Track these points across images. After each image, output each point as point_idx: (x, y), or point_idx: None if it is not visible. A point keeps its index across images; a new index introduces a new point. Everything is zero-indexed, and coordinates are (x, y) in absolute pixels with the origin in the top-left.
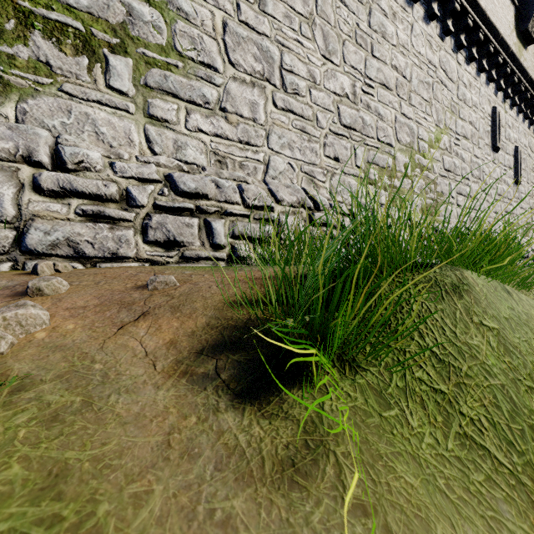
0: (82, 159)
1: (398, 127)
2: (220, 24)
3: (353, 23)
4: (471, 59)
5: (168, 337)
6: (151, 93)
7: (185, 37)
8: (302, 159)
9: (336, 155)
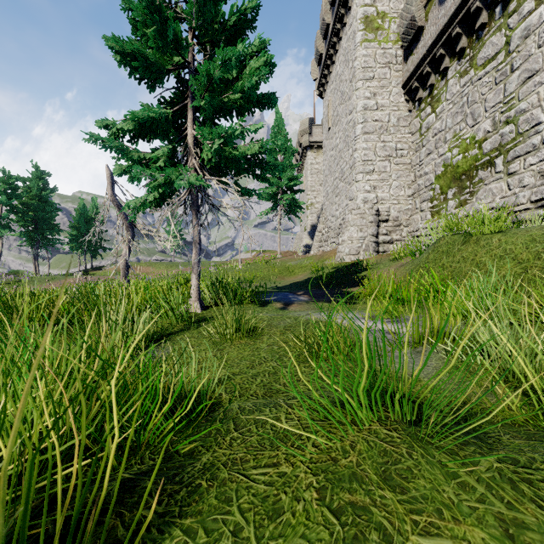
0: (477, 209)
1: None
2: (542, 93)
3: None
4: None
5: None
6: (509, 164)
7: (523, 122)
8: None
9: None
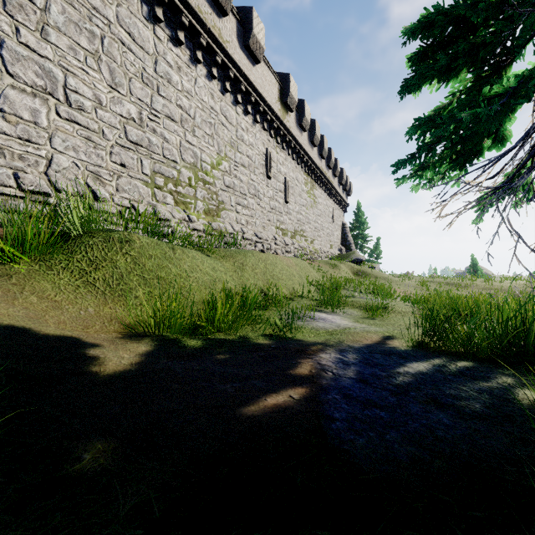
0: None
1: (183, 150)
2: None
3: (140, 67)
4: (247, 112)
5: None
6: None
7: None
8: (88, 161)
9: (123, 162)
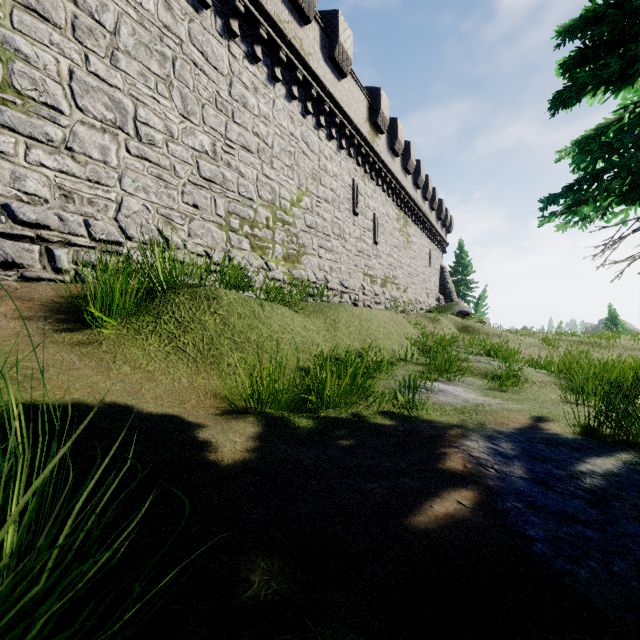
0: None
1: (260, 185)
2: (66, 71)
3: (213, 91)
4: (331, 137)
5: (14, 308)
6: None
7: (25, 77)
8: (159, 203)
9: (196, 203)
